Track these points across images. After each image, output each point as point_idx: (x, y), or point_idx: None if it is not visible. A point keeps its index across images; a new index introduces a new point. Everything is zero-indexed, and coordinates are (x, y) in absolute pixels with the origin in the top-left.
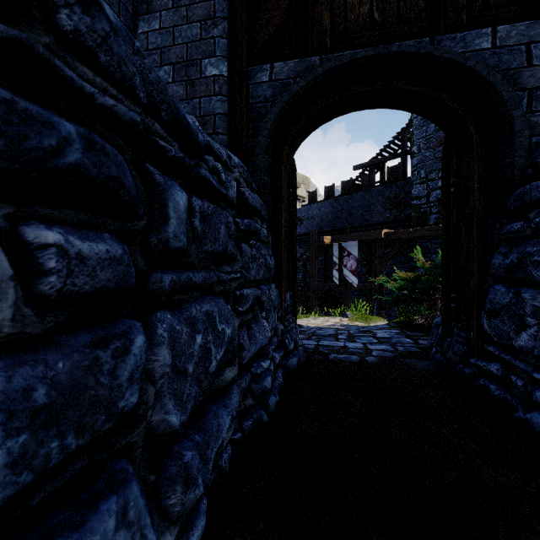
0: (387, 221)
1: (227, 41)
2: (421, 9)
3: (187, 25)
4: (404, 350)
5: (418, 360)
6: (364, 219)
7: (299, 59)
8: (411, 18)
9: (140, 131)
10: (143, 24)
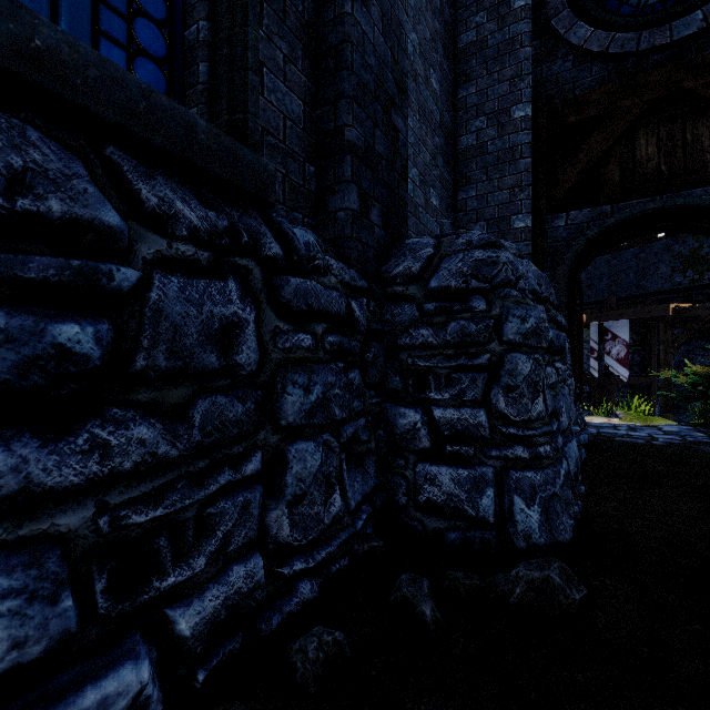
0: (678, 288)
1: (530, 201)
2: (707, 161)
3: (498, 192)
4: (694, 440)
5: (707, 447)
6: (638, 287)
7: (591, 208)
8: (697, 169)
9: (560, 322)
10: (462, 193)
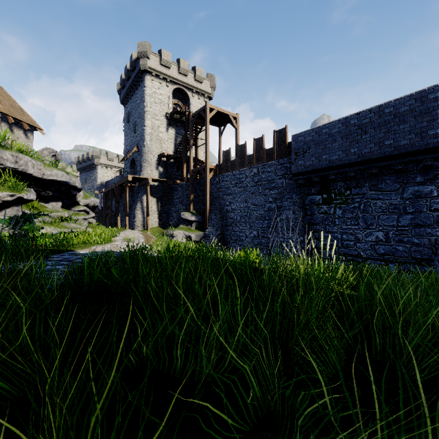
0: None
1: None
2: None
3: None
4: None
5: None
6: None
7: None
8: None
9: None
10: None
